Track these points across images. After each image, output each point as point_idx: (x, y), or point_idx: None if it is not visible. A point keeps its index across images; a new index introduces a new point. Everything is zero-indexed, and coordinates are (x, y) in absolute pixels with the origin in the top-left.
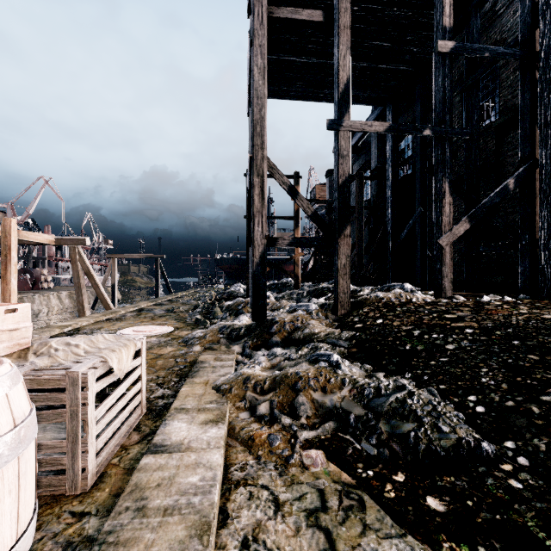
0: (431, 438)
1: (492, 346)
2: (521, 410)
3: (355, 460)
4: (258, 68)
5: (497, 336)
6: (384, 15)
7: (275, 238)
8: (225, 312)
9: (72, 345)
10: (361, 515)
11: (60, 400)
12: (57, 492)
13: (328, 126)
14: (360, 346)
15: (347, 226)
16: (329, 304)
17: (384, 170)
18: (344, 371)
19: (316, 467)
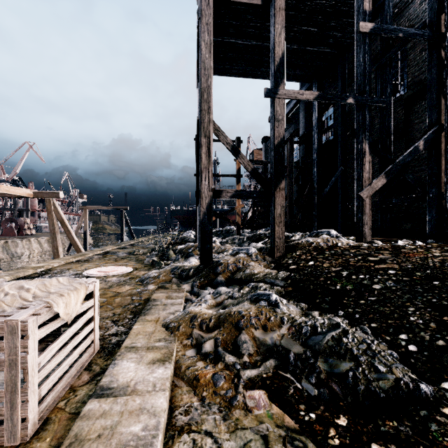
0: (369, 378)
1: (415, 286)
2: None
3: (297, 401)
4: (205, 43)
5: (418, 276)
6: (312, 4)
7: (220, 190)
8: (178, 255)
9: (23, 289)
10: None
11: None
12: None
13: (266, 94)
14: (295, 285)
15: (282, 181)
16: (266, 248)
17: (310, 137)
18: (283, 310)
19: (259, 409)
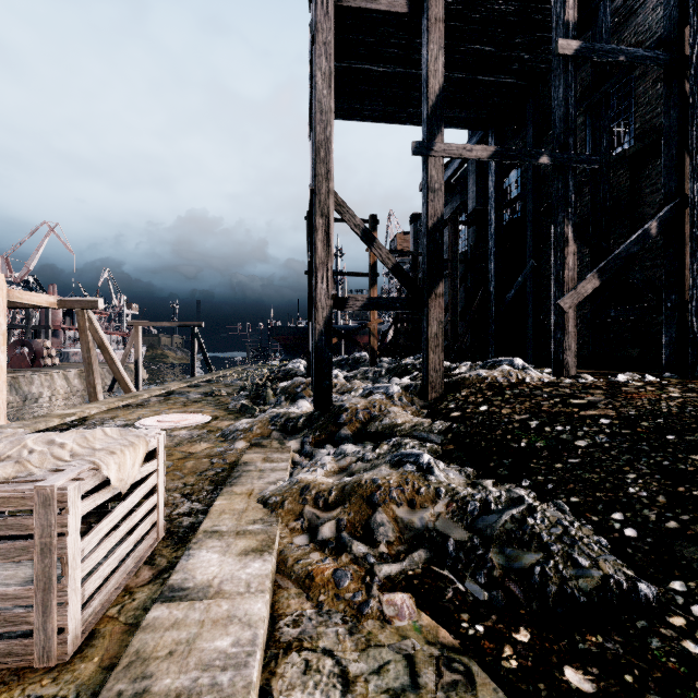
0: (565, 576)
1: (638, 442)
2: (689, 534)
3: (458, 608)
4: (322, 73)
5: (643, 428)
6: (486, 10)
7: (345, 298)
8: (280, 396)
9: (55, 445)
10: (469, 697)
11: (26, 528)
12: (21, 663)
13: (414, 151)
14: (458, 442)
15: (439, 283)
16: (415, 385)
17: (484, 214)
18: (439, 477)
19: (402, 619)
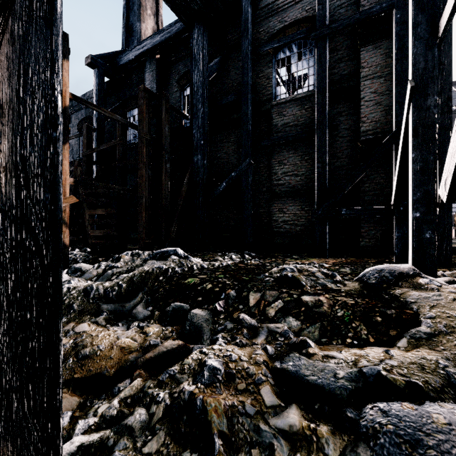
0: None
1: None
2: None
3: None
4: None
5: None
6: None
7: None
8: None
9: None
10: None
11: None
12: None
13: None
14: None
15: None
16: None
17: None
18: None
19: None
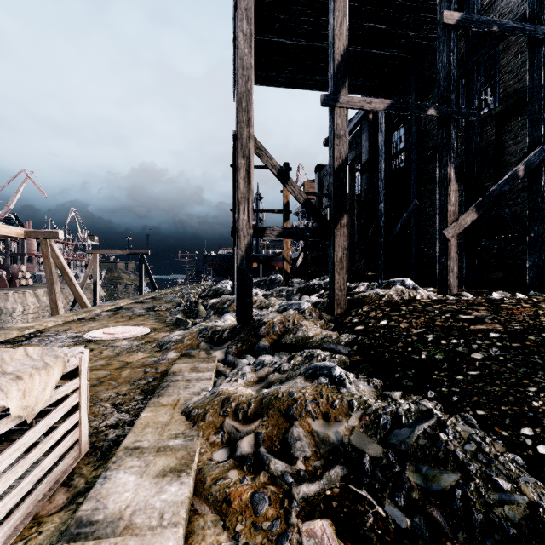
0: (488, 501)
1: (530, 356)
2: None
3: (381, 538)
4: (244, 34)
5: (532, 342)
6: None
7: (263, 228)
8: (210, 311)
9: None
10: None
11: None
12: None
13: (323, 102)
14: (363, 353)
15: (344, 215)
16: (323, 302)
17: (375, 164)
18: (350, 390)
19: None
